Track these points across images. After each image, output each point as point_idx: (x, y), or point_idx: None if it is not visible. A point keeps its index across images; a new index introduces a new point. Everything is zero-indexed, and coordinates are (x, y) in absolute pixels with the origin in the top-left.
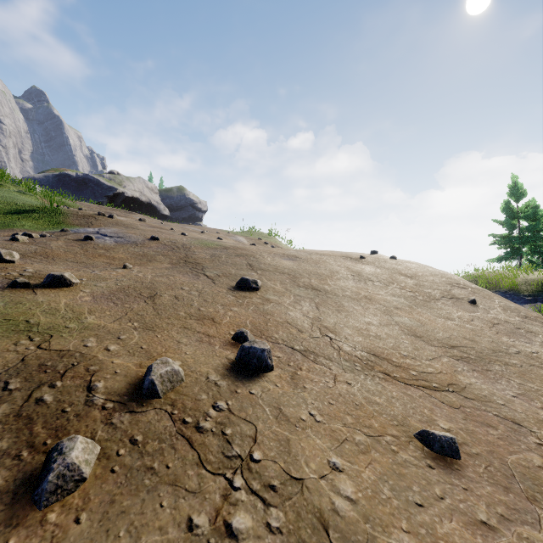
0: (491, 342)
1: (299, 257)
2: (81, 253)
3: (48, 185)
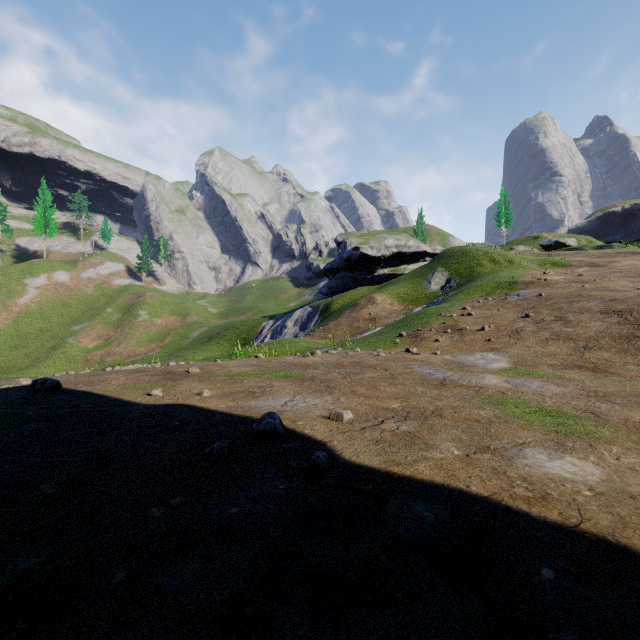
0: (588, 338)
1: (614, 300)
2: (494, 305)
3: (590, 230)
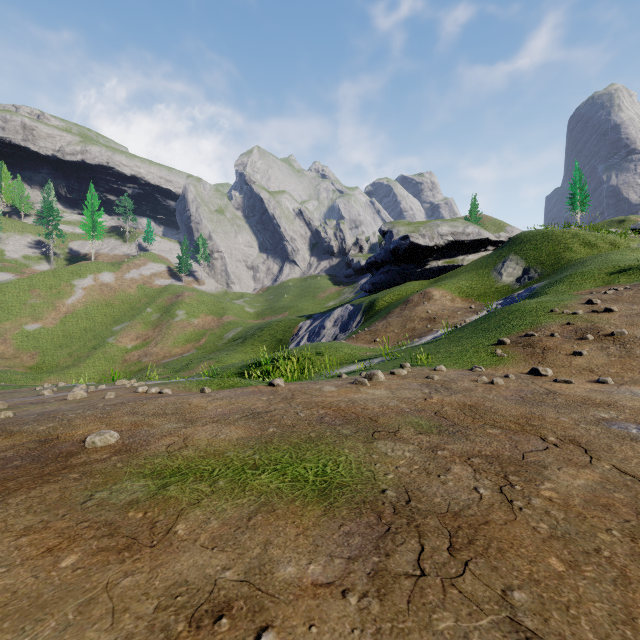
0: None
1: None
2: (638, 297)
3: None
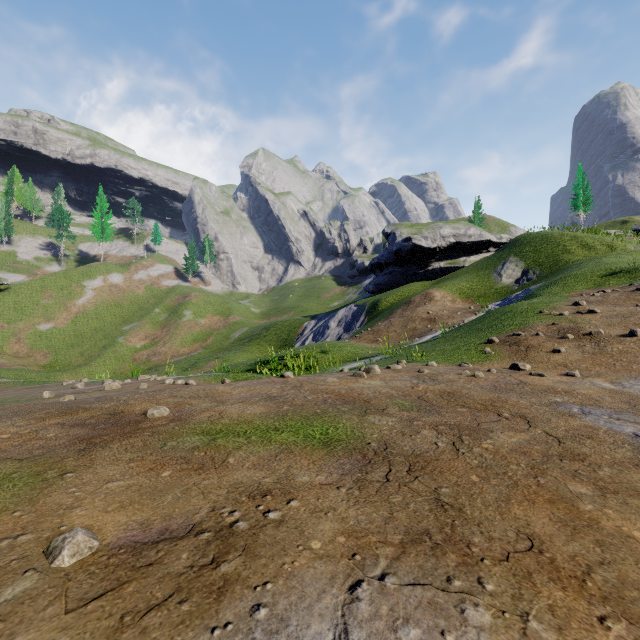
0: None
1: None
2: (622, 299)
3: None
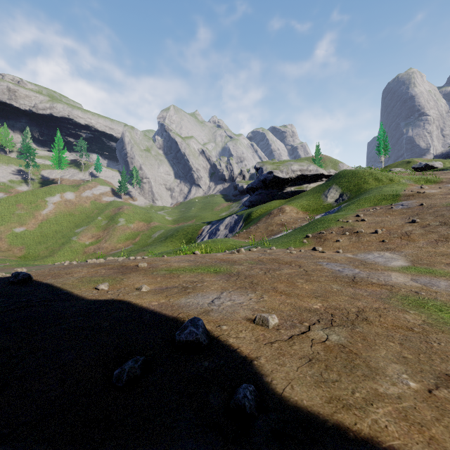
0: None
1: None
2: (382, 213)
3: None
